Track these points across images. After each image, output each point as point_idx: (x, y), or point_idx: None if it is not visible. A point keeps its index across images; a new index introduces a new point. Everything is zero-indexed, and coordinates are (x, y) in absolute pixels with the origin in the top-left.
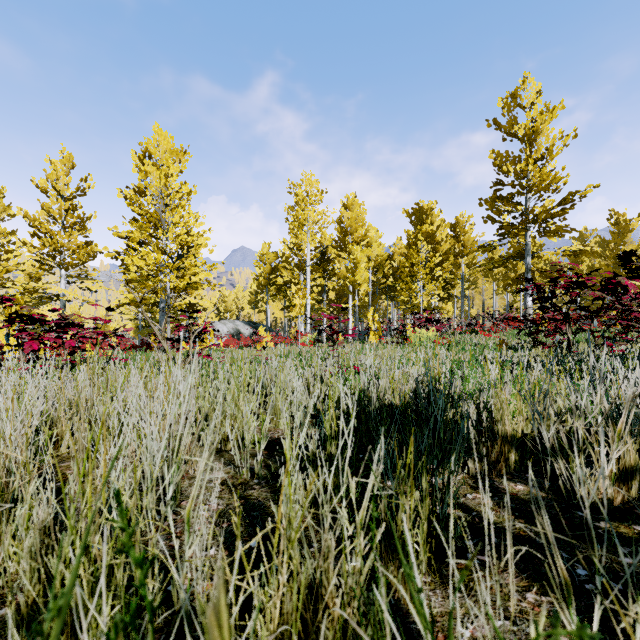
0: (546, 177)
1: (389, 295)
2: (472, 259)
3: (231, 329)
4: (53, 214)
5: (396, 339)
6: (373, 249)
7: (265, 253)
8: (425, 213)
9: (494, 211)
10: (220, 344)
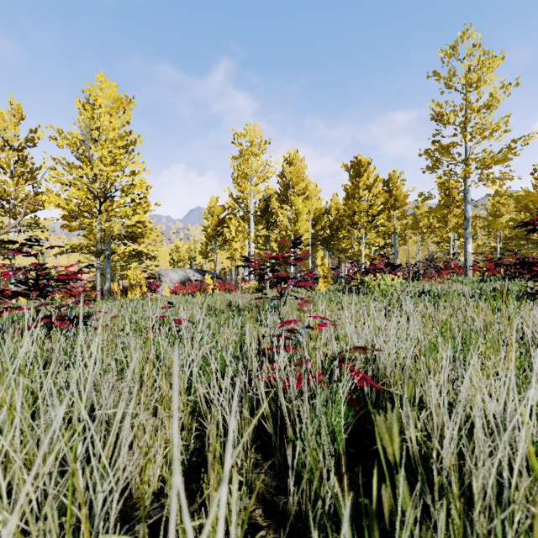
0: (489, 124)
1: (326, 246)
2: (404, 212)
3: (182, 276)
4: (0, 163)
5: (339, 286)
6: (312, 203)
7: (213, 206)
8: (363, 166)
9: (433, 161)
10: (167, 291)
